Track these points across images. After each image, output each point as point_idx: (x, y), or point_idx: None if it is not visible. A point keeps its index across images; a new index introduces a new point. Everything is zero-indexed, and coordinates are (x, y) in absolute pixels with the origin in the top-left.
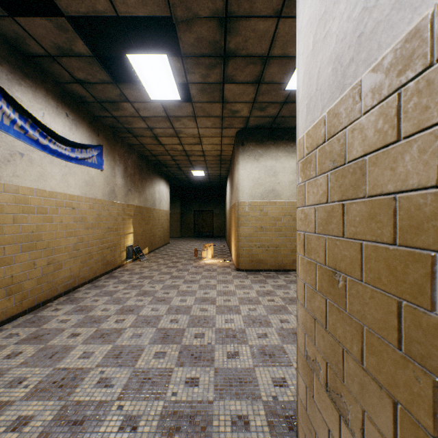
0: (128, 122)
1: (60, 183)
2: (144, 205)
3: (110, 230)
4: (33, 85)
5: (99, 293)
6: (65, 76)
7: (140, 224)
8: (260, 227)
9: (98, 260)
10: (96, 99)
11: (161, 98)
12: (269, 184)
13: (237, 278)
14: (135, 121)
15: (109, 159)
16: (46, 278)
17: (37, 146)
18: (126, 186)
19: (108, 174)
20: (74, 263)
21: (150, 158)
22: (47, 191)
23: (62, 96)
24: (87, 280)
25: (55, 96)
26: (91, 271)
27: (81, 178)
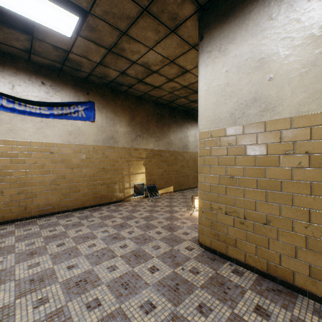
0: (104, 75)
1: (34, 135)
2: (165, 149)
3: (106, 170)
4: (0, 67)
5: (47, 223)
6: (19, 52)
7: (158, 166)
8: (228, 176)
9: (87, 193)
10: (58, 63)
11: (69, 29)
12: (248, 89)
13: (162, 258)
14: (104, 71)
15: (104, 112)
16: (17, 203)
17: (5, 110)
18: (133, 133)
19: (103, 124)
20: (53, 194)
21: (172, 105)
22: (18, 141)
23: (37, 70)
24: (71, 209)
25: (28, 71)
26: (77, 202)
27: (62, 129)
